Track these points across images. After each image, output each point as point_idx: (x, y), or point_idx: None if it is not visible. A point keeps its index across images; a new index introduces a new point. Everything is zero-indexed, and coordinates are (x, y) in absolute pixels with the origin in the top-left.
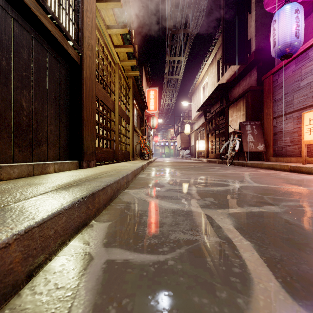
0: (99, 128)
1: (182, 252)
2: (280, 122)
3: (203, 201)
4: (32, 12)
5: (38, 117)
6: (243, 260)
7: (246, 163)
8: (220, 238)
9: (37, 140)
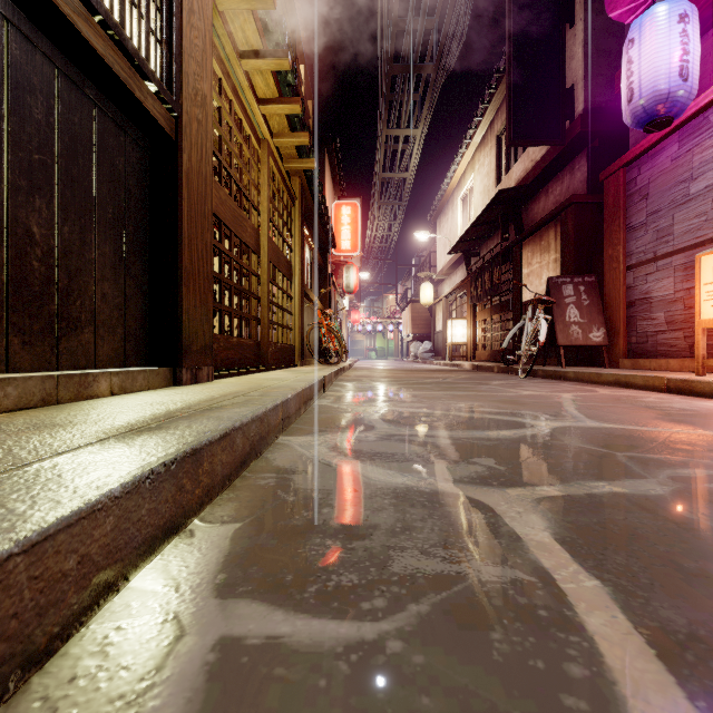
0: (221, 291)
1: (424, 613)
2: (644, 276)
3: (469, 467)
4: (53, 8)
5: (71, 263)
6: (590, 639)
7: (563, 372)
8: (522, 570)
9: (70, 317)
